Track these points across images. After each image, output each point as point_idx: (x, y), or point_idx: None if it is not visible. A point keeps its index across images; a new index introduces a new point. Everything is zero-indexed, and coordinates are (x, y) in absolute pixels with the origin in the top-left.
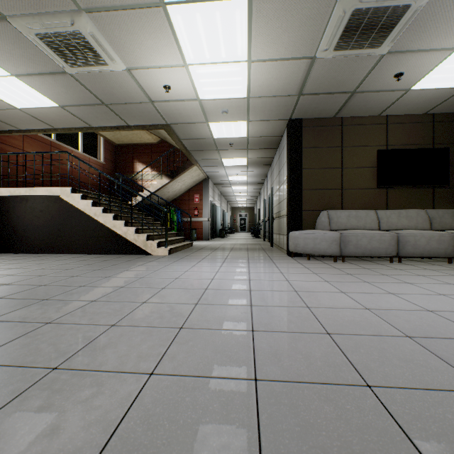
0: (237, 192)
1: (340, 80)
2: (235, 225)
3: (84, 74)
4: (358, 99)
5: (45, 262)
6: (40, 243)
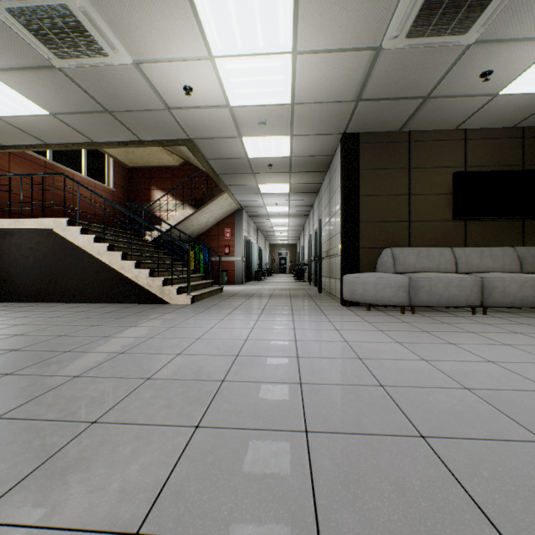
0: (277, 226)
1: (410, 80)
2: (275, 265)
3: (78, 70)
4: (431, 107)
5: (30, 314)
6: (28, 289)
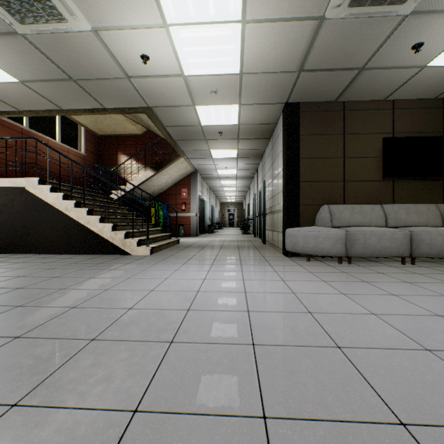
0: (227, 187)
1: (348, 52)
2: (224, 220)
3: (41, 36)
4: (365, 78)
5: None
6: (3, 242)
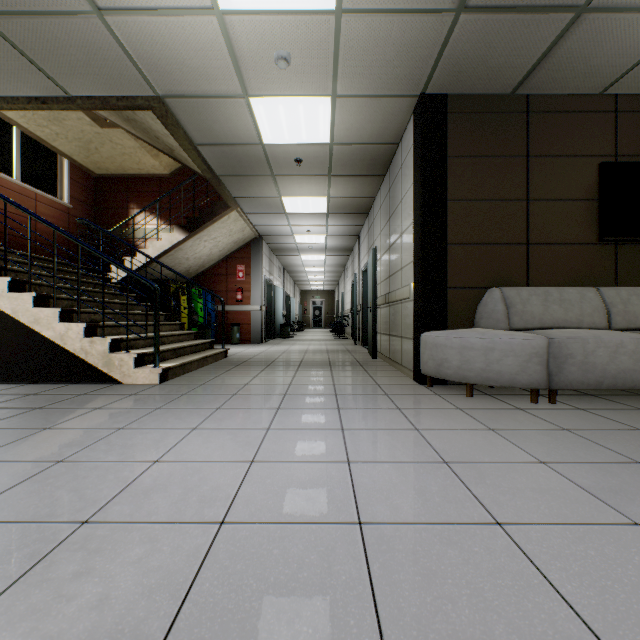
0: (310, 265)
1: None
2: (307, 317)
3: None
4: (582, 37)
5: None
6: None
